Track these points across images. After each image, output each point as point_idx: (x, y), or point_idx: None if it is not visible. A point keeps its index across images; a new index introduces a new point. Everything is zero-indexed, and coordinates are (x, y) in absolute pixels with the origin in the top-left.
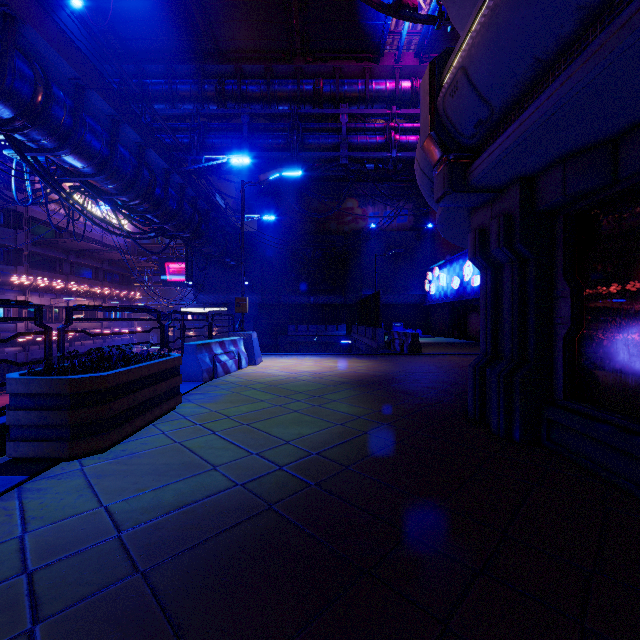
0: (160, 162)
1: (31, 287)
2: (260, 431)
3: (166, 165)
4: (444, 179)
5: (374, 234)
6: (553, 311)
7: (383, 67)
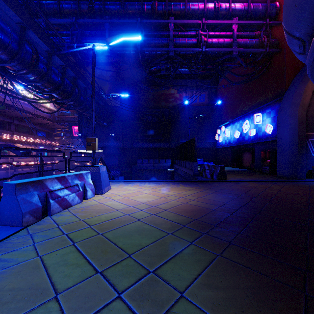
0: (42, 45)
1: None
2: None
3: (47, 48)
4: None
5: (186, 108)
6: None
7: None
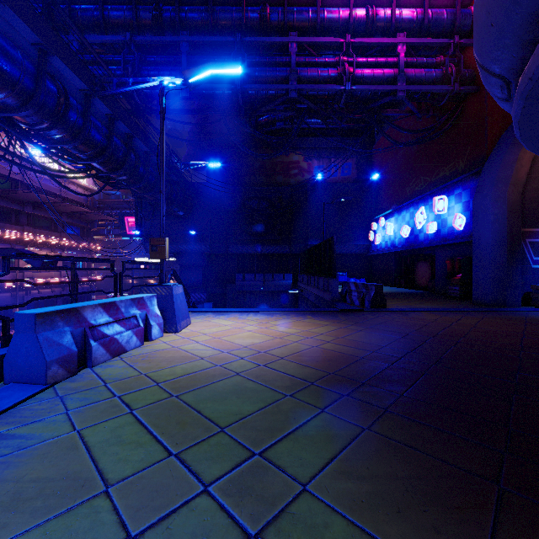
0: (75, 80)
1: None
2: None
3: (84, 85)
4: None
5: (320, 185)
6: None
7: None
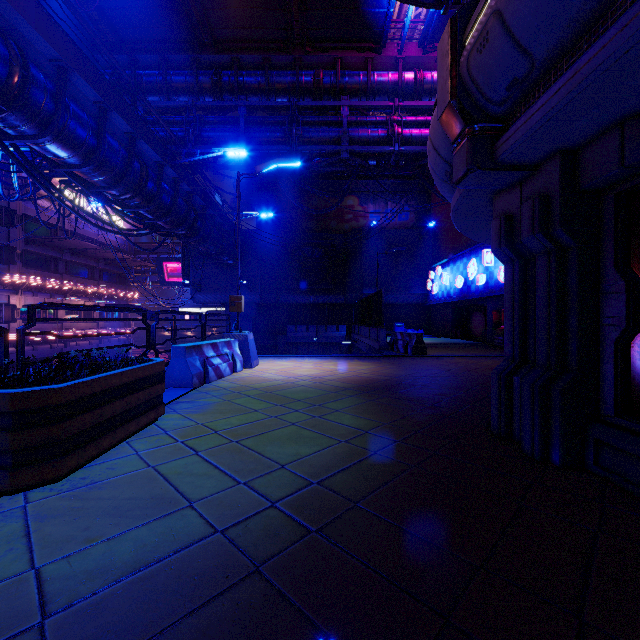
0: (152, 154)
1: (24, 286)
2: (251, 451)
3: (159, 158)
4: (467, 155)
5: (375, 232)
6: (600, 309)
7: (385, 58)
